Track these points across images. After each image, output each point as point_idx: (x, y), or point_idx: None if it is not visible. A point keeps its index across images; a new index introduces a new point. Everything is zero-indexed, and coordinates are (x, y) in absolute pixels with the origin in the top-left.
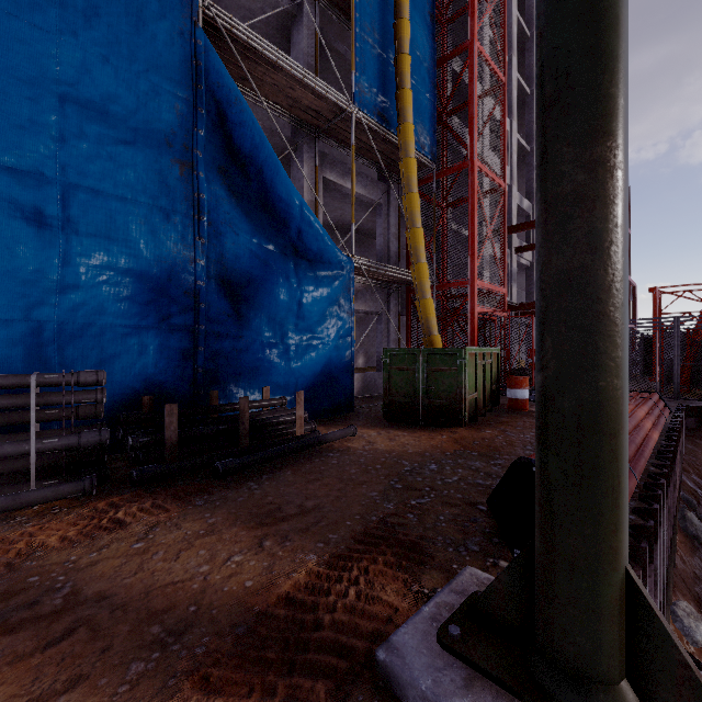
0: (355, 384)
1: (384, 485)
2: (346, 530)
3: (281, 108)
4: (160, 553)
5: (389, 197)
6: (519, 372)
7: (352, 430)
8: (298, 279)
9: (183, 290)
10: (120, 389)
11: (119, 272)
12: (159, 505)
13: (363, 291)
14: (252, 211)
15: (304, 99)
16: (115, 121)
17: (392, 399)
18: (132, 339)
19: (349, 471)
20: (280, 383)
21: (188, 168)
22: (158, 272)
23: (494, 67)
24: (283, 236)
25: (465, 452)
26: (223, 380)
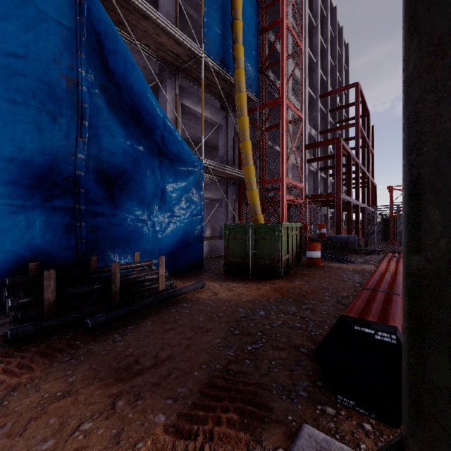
0: (204, 248)
1: (225, 331)
2: (193, 382)
3: (150, 49)
4: (8, 425)
5: (228, 121)
6: (311, 239)
7: (201, 284)
8: (162, 172)
9: (67, 177)
10: (8, 257)
11: (7, 161)
12: (25, 364)
13: (210, 184)
14: (126, 120)
15: (167, 44)
16: (4, 35)
17: (230, 260)
18: (20, 216)
19: (198, 319)
20: (147, 249)
21: (71, 82)
22: (44, 162)
23: (296, 38)
24: (150, 140)
25: (283, 299)
26: (101, 248)
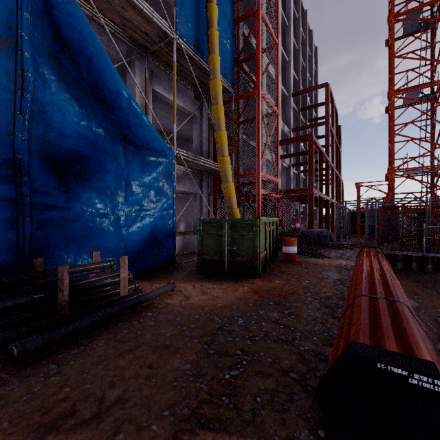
0: (177, 244)
1: (197, 351)
2: None
3: (115, 25)
4: None
5: (202, 112)
6: (286, 234)
7: (171, 286)
8: (127, 161)
9: (3, 161)
10: None
11: None
12: None
13: (183, 176)
14: (83, 98)
15: (134, 20)
16: None
17: (204, 258)
18: None
19: (164, 334)
20: (110, 247)
21: (9, 44)
22: None
23: (271, 31)
24: (113, 123)
25: (263, 302)
26: (51, 247)
